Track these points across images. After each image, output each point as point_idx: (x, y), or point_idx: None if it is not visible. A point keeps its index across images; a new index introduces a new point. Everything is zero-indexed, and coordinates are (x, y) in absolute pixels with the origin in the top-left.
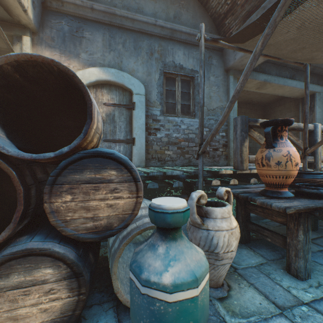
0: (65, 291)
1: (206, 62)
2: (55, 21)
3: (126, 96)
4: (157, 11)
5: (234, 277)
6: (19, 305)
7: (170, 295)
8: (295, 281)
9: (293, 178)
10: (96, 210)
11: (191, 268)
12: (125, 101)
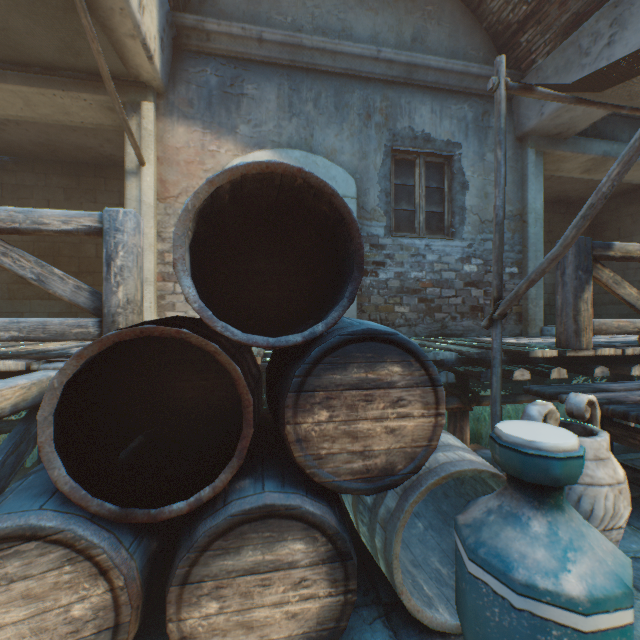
0: (324, 584)
1: (478, 125)
2: (194, 69)
3: None
4: (379, 32)
5: None
6: (254, 602)
7: (585, 619)
8: None
9: None
10: (368, 439)
11: (611, 568)
12: None
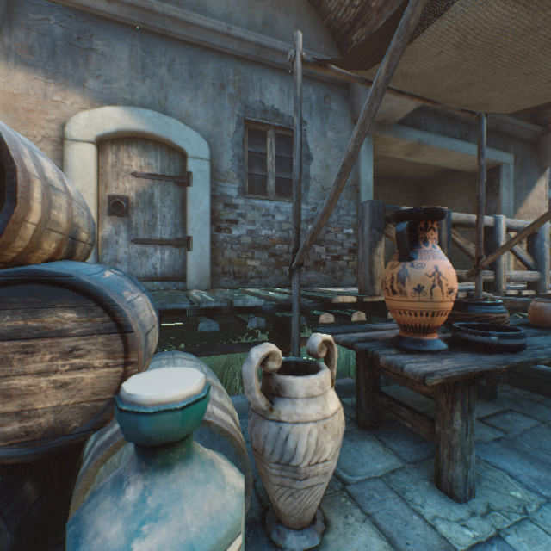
0: None
1: (320, 106)
2: (35, 16)
3: (175, 160)
4: (232, 12)
5: (340, 503)
6: None
7: None
8: (448, 504)
9: (446, 315)
10: (28, 396)
11: (189, 537)
12: (174, 170)
